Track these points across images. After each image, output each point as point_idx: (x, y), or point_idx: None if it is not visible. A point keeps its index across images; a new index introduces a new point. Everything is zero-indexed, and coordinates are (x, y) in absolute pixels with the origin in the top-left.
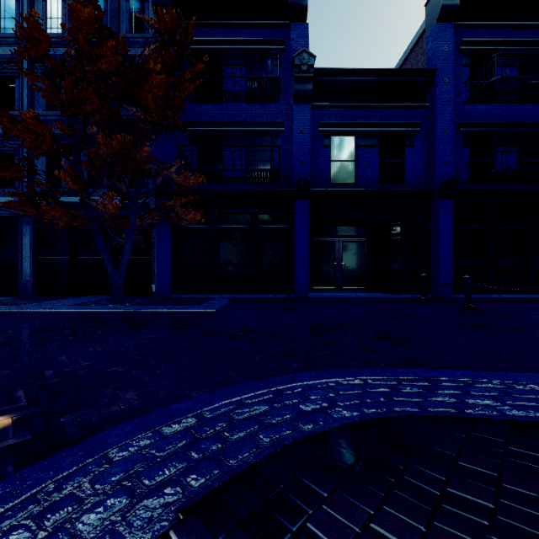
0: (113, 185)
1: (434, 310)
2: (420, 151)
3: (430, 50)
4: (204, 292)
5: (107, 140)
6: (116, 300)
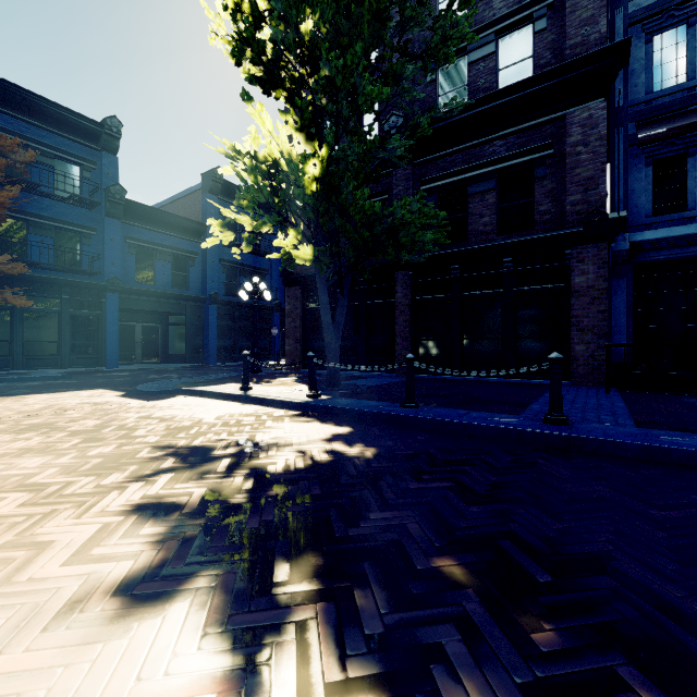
0: None
1: (207, 369)
2: (198, 270)
3: (204, 207)
4: (6, 369)
5: None
6: None
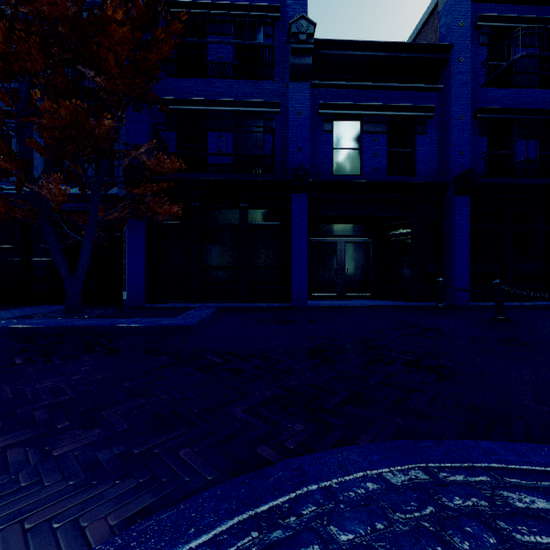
0: (67, 169)
1: (456, 321)
2: (433, 139)
3: (444, 26)
4: (184, 301)
5: (52, 106)
6: (72, 311)
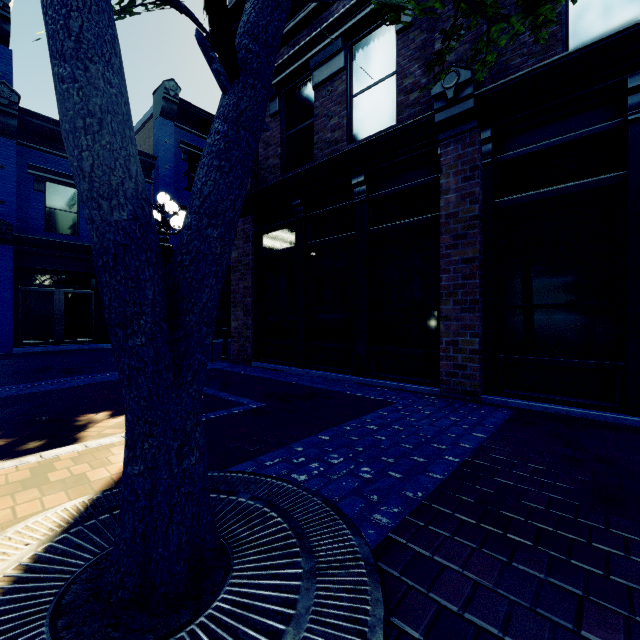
0: None
1: None
2: None
3: (156, 136)
4: None
5: None
6: None
